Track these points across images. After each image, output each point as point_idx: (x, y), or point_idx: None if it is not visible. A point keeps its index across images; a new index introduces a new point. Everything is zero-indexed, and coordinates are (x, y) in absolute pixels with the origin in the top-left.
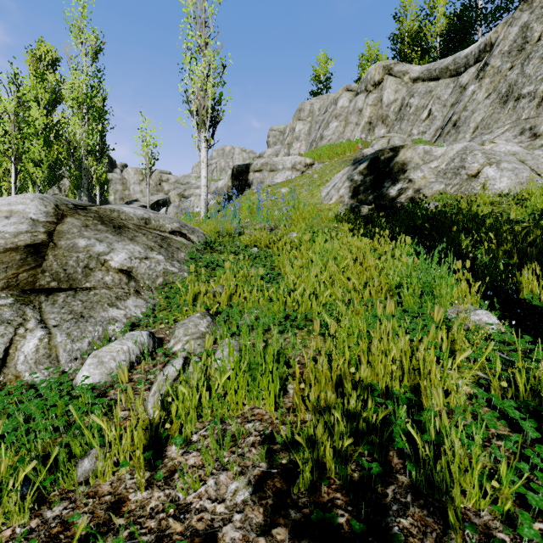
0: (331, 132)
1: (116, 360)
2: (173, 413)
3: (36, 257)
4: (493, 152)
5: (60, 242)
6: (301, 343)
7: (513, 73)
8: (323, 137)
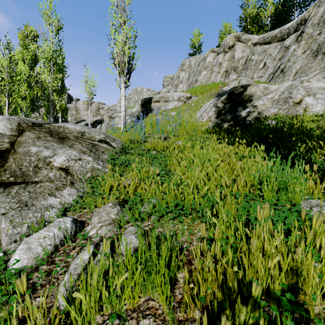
0: (202, 78)
1: (42, 245)
2: (73, 316)
3: (1, 160)
4: (310, 87)
5: (19, 149)
6: (187, 229)
7: (321, 37)
8: (197, 81)
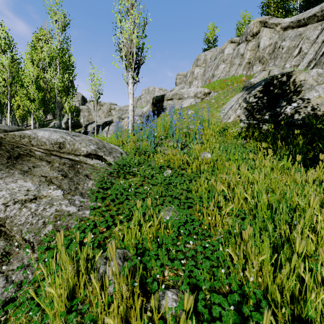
0: (220, 72)
1: None
2: None
3: None
4: None
5: None
6: None
7: None
8: (214, 76)
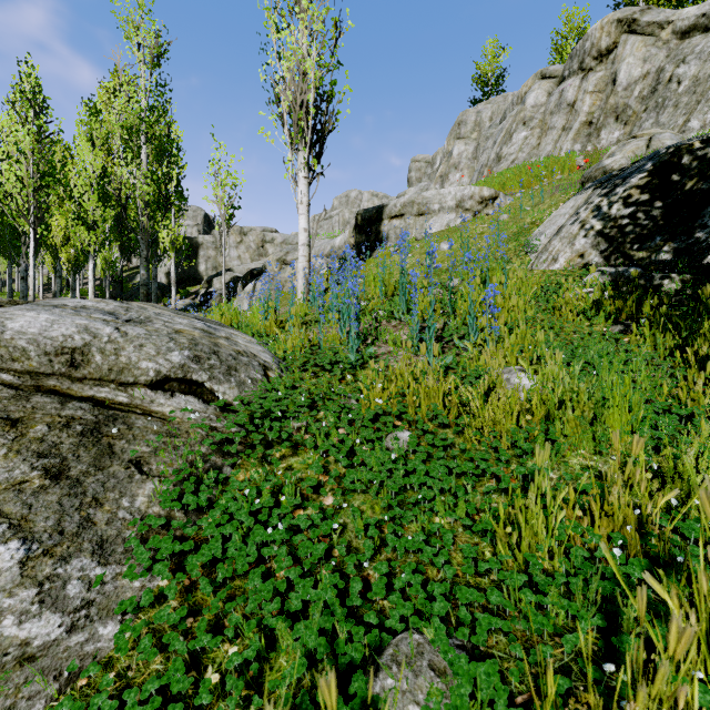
0: (516, 148)
1: None
2: None
3: None
4: None
5: None
6: None
7: None
8: (502, 158)
